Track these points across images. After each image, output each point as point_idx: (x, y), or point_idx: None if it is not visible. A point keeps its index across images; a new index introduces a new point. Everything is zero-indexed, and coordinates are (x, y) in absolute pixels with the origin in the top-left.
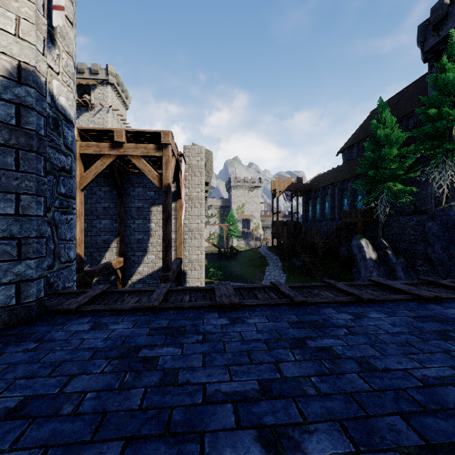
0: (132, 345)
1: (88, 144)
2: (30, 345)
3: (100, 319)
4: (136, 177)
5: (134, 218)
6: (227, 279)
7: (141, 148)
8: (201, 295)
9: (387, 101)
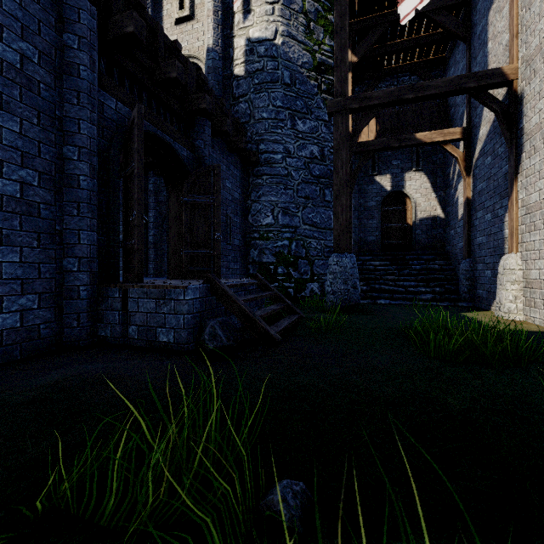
0: None
1: None
2: None
3: None
4: None
5: (476, 57)
6: None
7: None
8: None
9: None
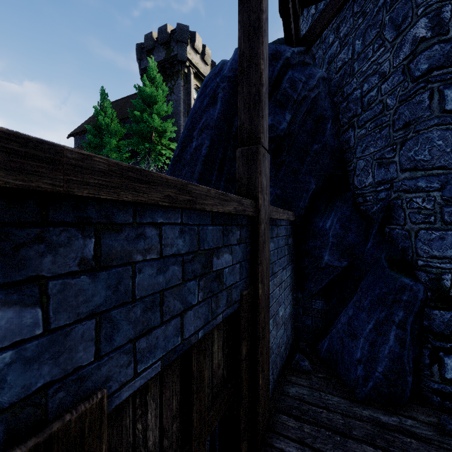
0: None
1: None
2: None
3: None
4: None
5: None
6: None
7: None
8: None
9: (117, 100)
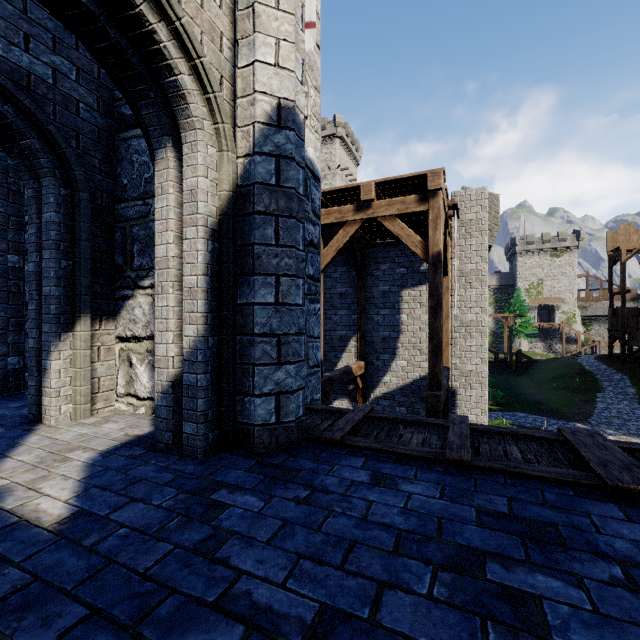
0: (461, 543)
1: (328, 211)
2: (300, 492)
3: (379, 466)
4: (381, 249)
5: (378, 307)
6: (513, 406)
7: (397, 203)
8: (543, 450)
9: None
